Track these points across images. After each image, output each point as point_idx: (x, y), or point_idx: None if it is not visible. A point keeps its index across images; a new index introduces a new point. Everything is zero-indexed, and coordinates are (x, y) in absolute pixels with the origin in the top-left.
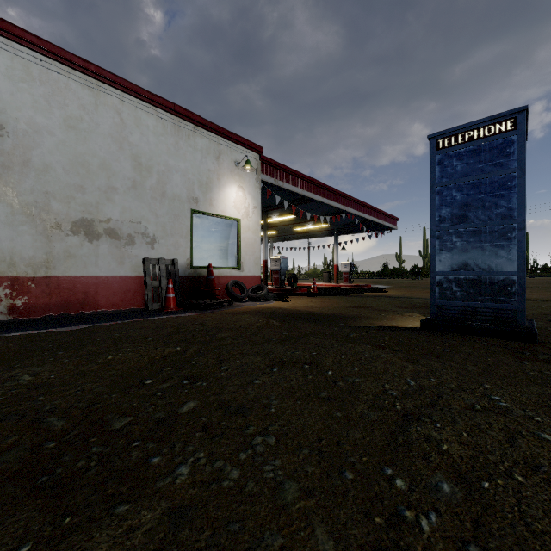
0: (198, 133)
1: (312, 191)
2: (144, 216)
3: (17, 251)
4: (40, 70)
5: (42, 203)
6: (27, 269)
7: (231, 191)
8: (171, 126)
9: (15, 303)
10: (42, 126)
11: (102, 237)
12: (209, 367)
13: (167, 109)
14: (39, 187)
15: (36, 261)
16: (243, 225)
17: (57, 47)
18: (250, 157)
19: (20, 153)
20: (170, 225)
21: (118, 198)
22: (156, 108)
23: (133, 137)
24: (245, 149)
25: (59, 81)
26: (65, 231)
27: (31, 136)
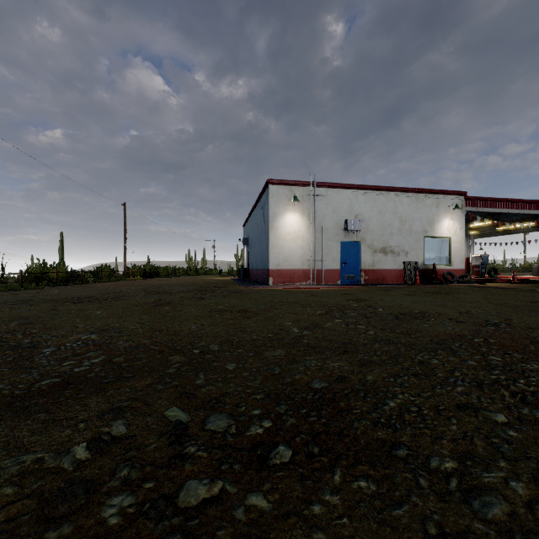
0: (427, 197)
1: (510, 207)
2: (403, 243)
3: (366, 261)
4: (371, 196)
5: (372, 243)
6: (368, 267)
7: (445, 222)
8: (414, 198)
9: (365, 278)
10: (372, 216)
11: (388, 253)
12: (455, 291)
13: (413, 192)
14: (371, 238)
15: (370, 264)
16: (452, 240)
17: (376, 186)
18: (457, 200)
19: (366, 227)
20: (413, 245)
21: (394, 237)
22: (408, 193)
23: (399, 209)
24: (454, 196)
25: (376, 197)
26: (377, 252)
27: (369, 220)
